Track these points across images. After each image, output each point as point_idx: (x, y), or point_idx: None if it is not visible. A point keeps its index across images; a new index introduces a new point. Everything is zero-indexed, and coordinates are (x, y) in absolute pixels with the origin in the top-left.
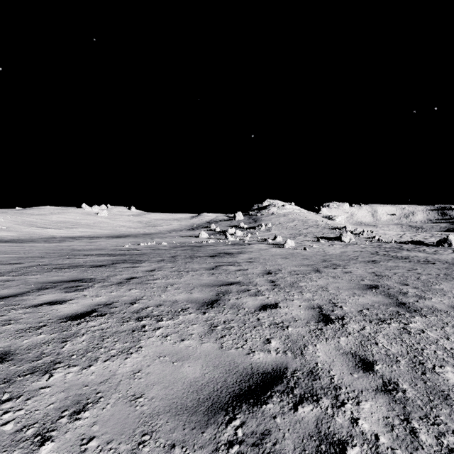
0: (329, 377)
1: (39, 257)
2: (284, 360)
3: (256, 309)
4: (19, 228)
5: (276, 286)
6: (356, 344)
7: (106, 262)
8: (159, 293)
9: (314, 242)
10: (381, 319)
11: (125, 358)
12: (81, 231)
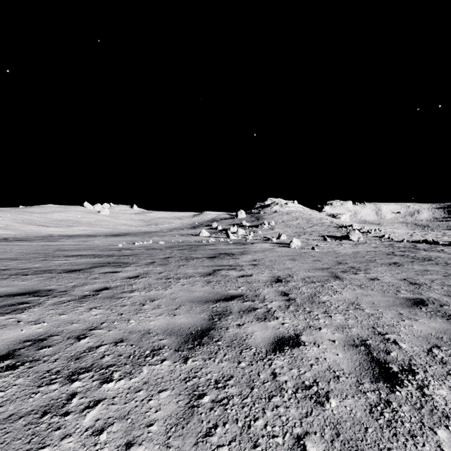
0: None
1: (9, 259)
2: None
3: (268, 349)
4: (18, 226)
5: (291, 302)
6: None
7: (84, 266)
8: (130, 315)
9: (321, 241)
10: None
11: None
12: (80, 229)
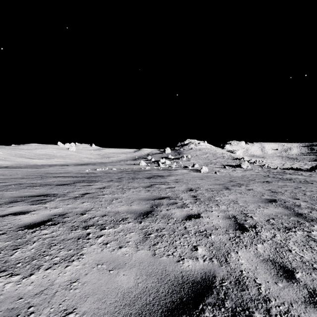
0: (256, 286)
1: (20, 178)
2: (211, 267)
3: (183, 219)
4: (13, 158)
5: (197, 200)
6: (272, 251)
7: (69, 182)
8: (106, 205)
9: (221, 168)
10: (287, 227)
11: (66, 266)
12: (56, 161)
